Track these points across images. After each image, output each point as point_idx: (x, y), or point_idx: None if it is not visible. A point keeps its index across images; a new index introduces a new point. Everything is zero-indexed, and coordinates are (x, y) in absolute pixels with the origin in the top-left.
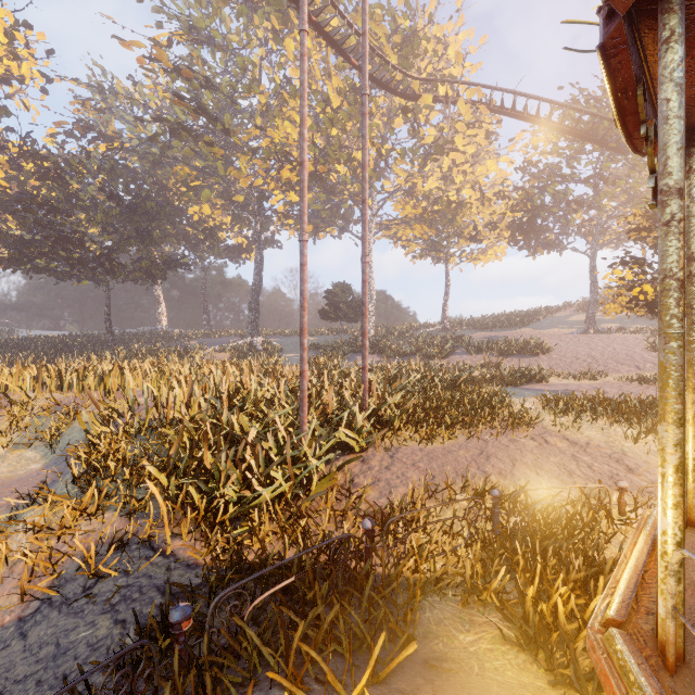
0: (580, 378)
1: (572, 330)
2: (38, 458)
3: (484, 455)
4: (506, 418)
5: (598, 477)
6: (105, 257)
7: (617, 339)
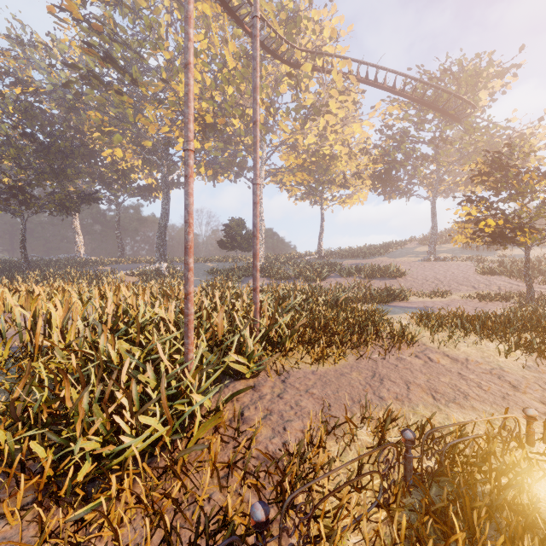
0: (432, 296)
1: (418, 259)
2: None
3: (377, 377)
4: (388, 335)
5: (492, 398)
6: (18, 189)
7: (453, 265)
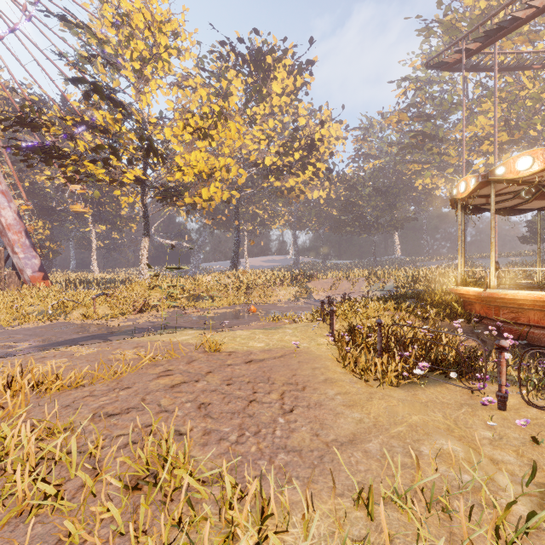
0: None
1: None
2: (378, 293)
3: None
4: None
5: None
6: (375, 223)
7: None
